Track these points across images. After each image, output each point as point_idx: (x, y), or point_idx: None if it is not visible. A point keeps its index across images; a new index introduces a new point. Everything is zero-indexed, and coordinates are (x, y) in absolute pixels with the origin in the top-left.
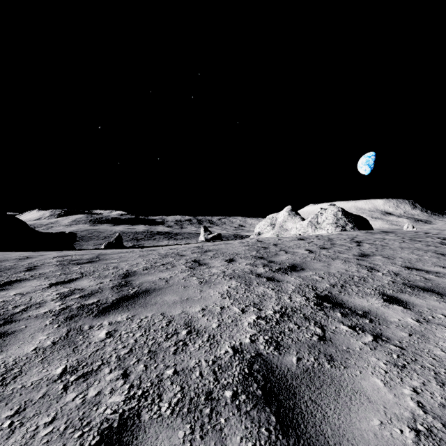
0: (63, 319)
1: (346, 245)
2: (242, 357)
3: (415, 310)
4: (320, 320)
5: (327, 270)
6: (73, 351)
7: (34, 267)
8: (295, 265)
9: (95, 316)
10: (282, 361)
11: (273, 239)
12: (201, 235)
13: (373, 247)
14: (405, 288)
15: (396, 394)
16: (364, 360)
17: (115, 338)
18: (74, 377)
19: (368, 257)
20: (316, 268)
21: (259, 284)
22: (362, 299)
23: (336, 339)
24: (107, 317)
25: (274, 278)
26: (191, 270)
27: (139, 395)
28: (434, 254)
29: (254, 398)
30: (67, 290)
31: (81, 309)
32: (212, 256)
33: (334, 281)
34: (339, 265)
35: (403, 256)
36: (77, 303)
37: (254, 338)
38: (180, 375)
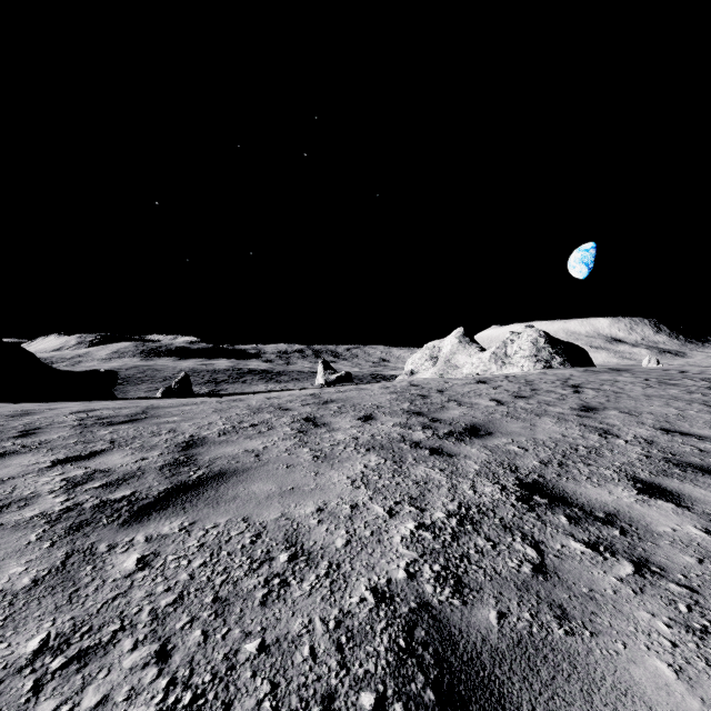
0: (62, 530)
1: (557, 392)
2: (393, 612)
3: (698, 510)
4: (531, 530)
5: (532, 435)
6: (69, 600)
7: (34, 430)
8: (477, 426)
9: (123, 524)
10: (470, 620)
11: (436, 382)
12: (319, 375)
13: (601, 395)
14: (670, 468)
15: (706, 697)
16: (626, 617)
17: (153, 570)
18: (61, 660)
19: (597, 412)
20: (512, 432)
21: (417, 461)
22: (600, 488)
23: (565, 570)
24: (145, 526)
25: (442, 449)
26: (300, 436)
27: (186, 705)
28: (704, 406)
29: (419, 710)
30: (82, 474)
31: (100, 509)
32: (337, 411)
33: (545, 454)
34: (550, 427)
35: (654, 410)
36: (93, 498)
37: (414, 569)
38: (271, 656)
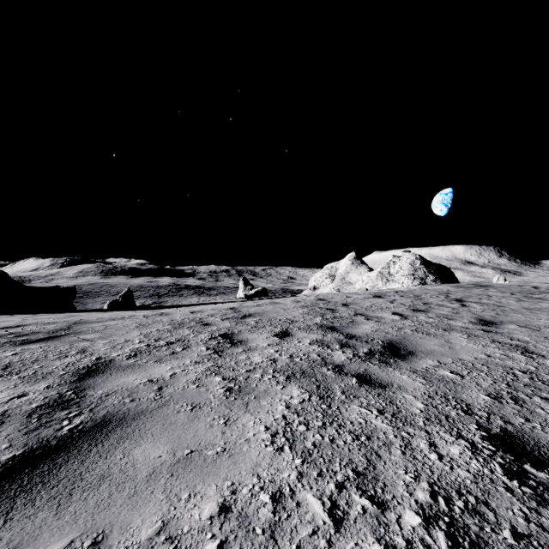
0: None
1: (447, 306)
2: None
3: None
4: None
5: (455, 355)
6: None
7: None
8: (394, 343)
9: None
10: None
11: (339, 296)
12: (240, 290)
13: (487, 309)
14: None
15: None
16: None
17: None
18: None
19: (498, 326)
20: (433, 351)
21: (348, 396)
22: None
23: None
24: None
25: (370, 377)
26: (214, 358)
27: None
28: None
29: None
30: None
31: None
32: (254, 326)
33: (487, 383)
34: (467, 344)
35: (547, 323)
36: None
37: None
38: None
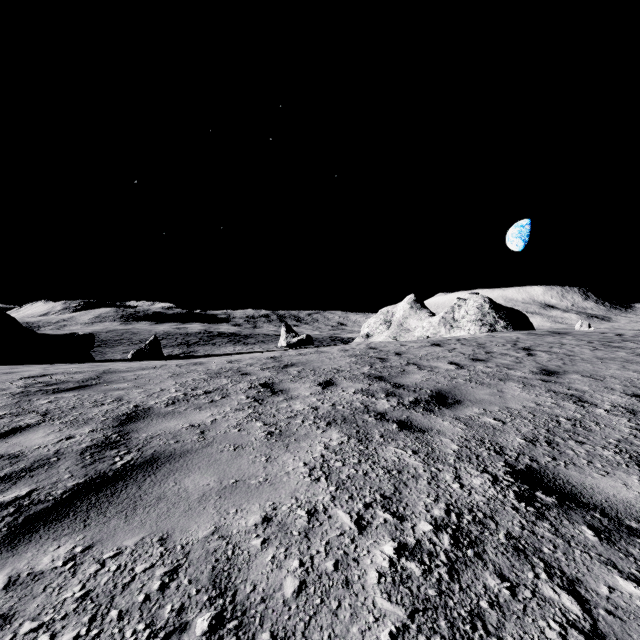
0: None
1: (511, 355)
2: None
3: None
4: (554, 556)
5: (504, 404)
6: None
7: None
8: (442, 392)
9: None
10: None
11: (393, 344)
12: (282, 338)
13: (555, 358)
14: None
15: None
16: None
17: None
18: None
19: (559, 376)
20: (482, 399)
21: (386, 439)
22: (611, 478)
23: None
24: (17, 555)
25: (411, 423)
26: (255, 405)
27: None
28: None
29: None
30: None
31: None
32: (296, 376)
33: (527, 429)
34: (519, 393)
35: (615, 373)
36: None
37: None
38: None
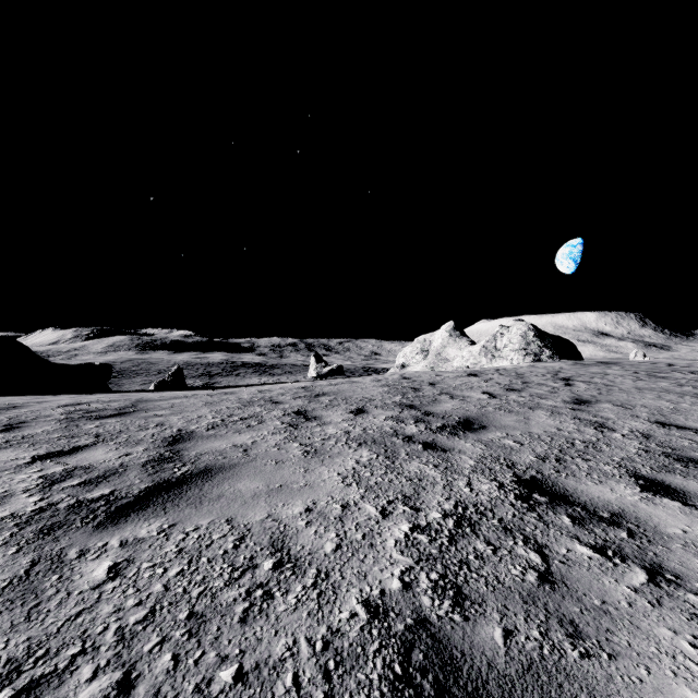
0: (31, 534)
1: (548, 385)
2: (387, 630)
3: None
4: (533, 532)
5: (526, 429)
6: (27, 616)
7: (18, 424)
8: (470, 419)
9: (98, 527)
10: (473, 639)
11: (427, 374)
12: (311, 368)
13: (592, 388)
14: (671, 464)
15: None
16: (645, 635)
17: (125, 580)
18: (7, 693)
19: (590, 405)
20: (507, 425)
21: (411, 456)
22: (601, 485)
23: (574, 578)
24: (121, 529)
25: (436, 444)
26: (290, 430)
27: None
28: (696, 399)
29: None
30: (61, 470)
31: (75, 510)
32: (328, 404)
33: (541, 449)
34: (545, 420)
35: (647, 402)
36: (70, 497)
37: (409, 577)
38: (249, 686)
